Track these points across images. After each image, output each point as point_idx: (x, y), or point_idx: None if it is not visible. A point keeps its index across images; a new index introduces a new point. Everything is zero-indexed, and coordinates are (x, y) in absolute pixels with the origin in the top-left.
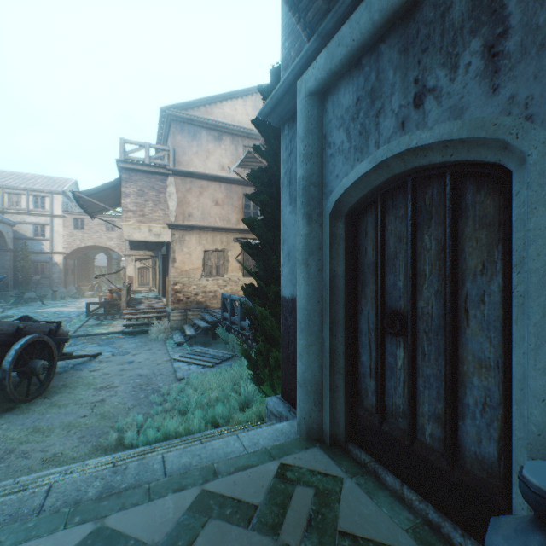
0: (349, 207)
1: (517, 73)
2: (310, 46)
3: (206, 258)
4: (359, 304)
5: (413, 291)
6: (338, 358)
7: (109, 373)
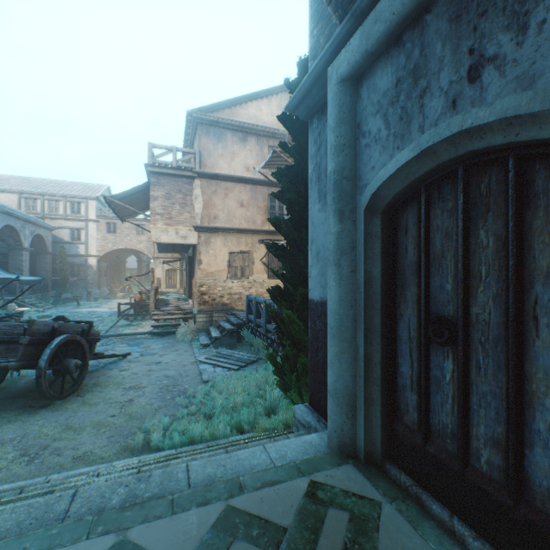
0: (386, 202)
1: None
2: (343, 28)
3: (232, 259)
4: (398, 309)
5: (465, 295)
6: (373, 368)
7: (138, 373)
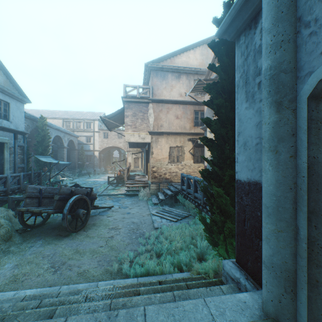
0: None
1: None
2: None
3: (171, 151)
4: None
5: None
6: (318, 251)
7: (116, 219)
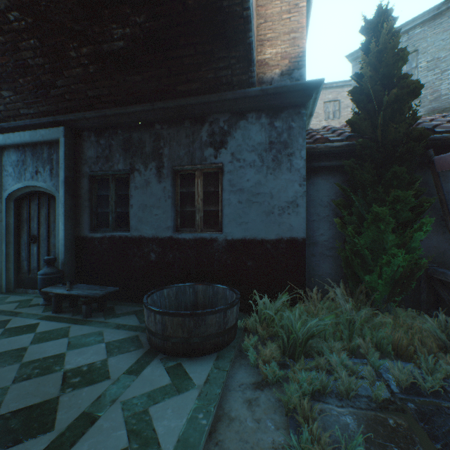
0: (16, 197)
1: (55, 179)
2: None
3: None
4: (22, 234)
5: (39, 228)
6: (11, 257)
7: None
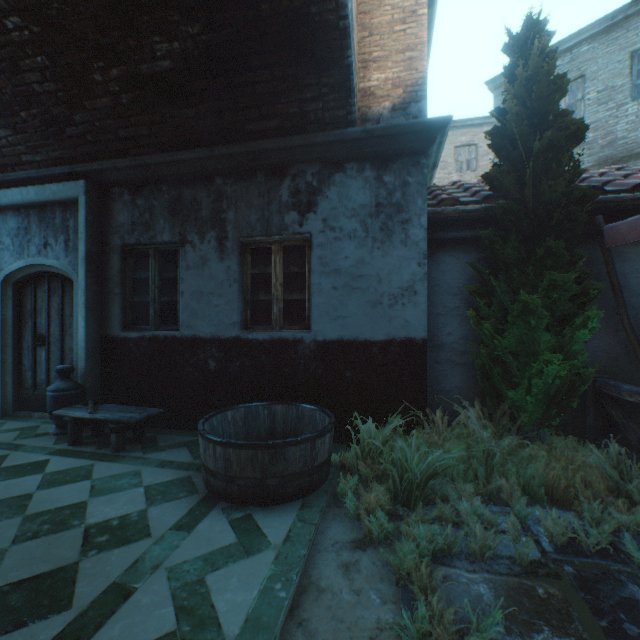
0: (16, 280)
1: (73, 255)
2: None
3: None
4: (24, 334)
5: (49, 325)
6: (9, 366)
7: None
